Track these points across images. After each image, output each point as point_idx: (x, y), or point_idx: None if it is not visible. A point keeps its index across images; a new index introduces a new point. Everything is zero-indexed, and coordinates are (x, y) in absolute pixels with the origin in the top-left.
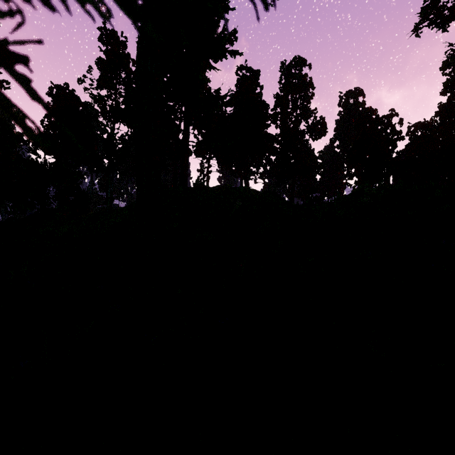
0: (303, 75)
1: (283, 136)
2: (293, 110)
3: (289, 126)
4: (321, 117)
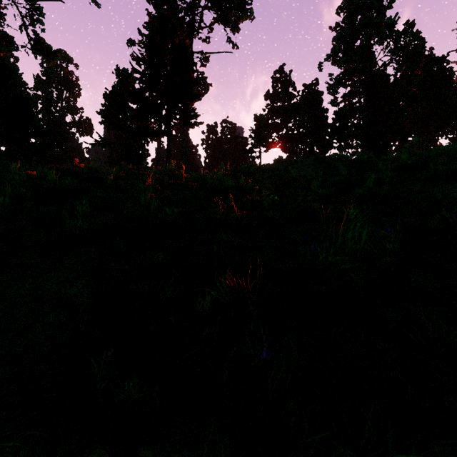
0: (70, 71)
1: (46, 121)
2: (59, 100)
3: (54, 115)
4: (88, 118)
